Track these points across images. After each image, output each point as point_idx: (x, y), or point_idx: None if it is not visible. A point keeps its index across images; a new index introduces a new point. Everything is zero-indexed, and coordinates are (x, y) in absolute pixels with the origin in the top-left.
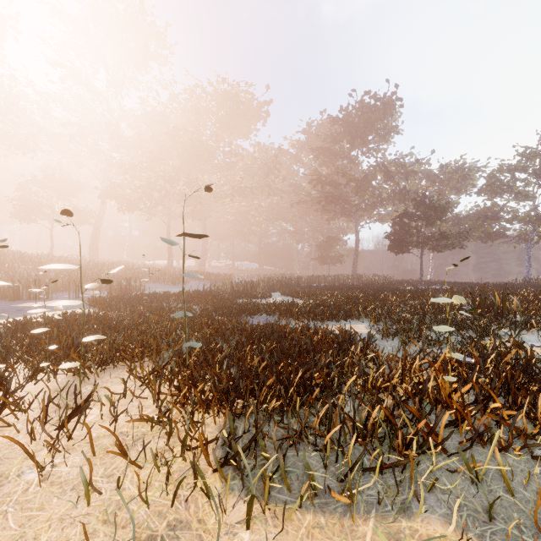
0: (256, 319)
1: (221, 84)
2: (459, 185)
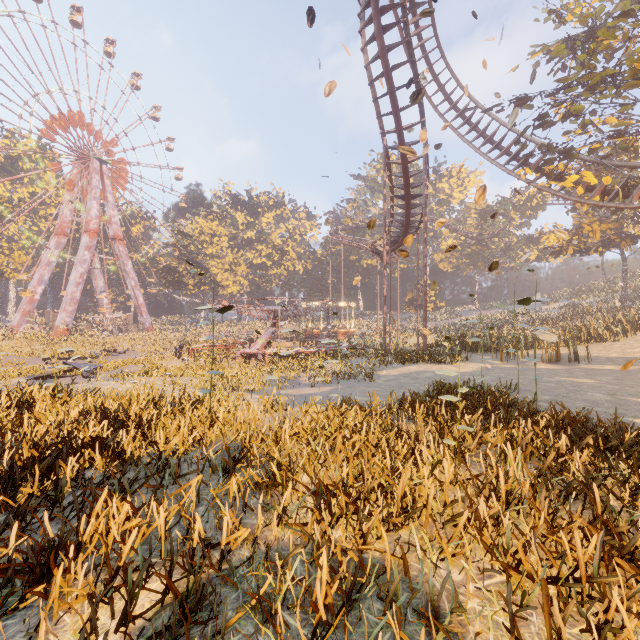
0: None
1: None
2: None
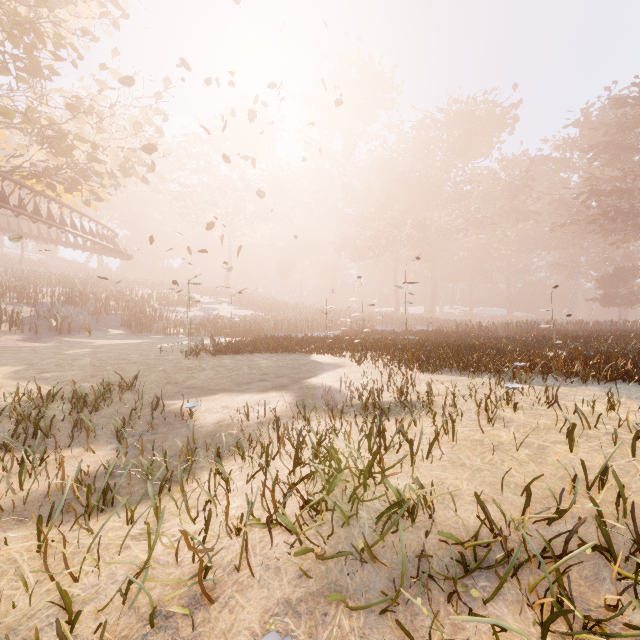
0: None
1: (452, 103)
2: None
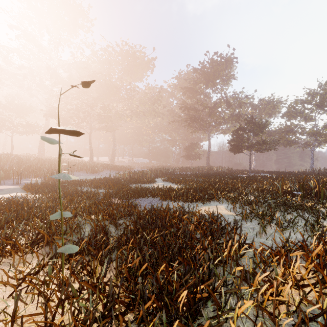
0: (144, 200)
1: (124, 46)
2: (270, 112)
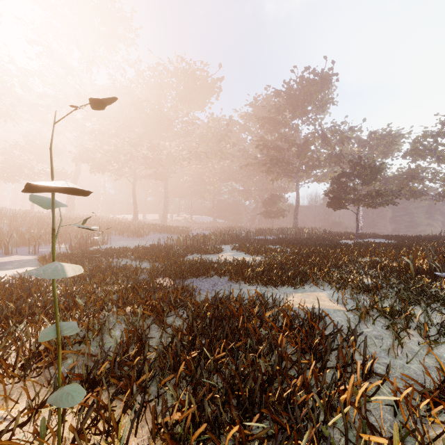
0: (205, 281)
1: (180, 63)
2: (386, 150)
